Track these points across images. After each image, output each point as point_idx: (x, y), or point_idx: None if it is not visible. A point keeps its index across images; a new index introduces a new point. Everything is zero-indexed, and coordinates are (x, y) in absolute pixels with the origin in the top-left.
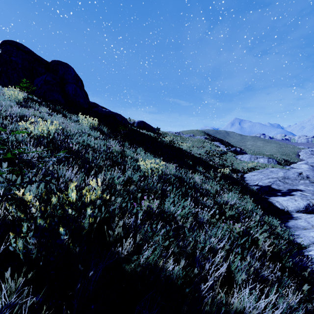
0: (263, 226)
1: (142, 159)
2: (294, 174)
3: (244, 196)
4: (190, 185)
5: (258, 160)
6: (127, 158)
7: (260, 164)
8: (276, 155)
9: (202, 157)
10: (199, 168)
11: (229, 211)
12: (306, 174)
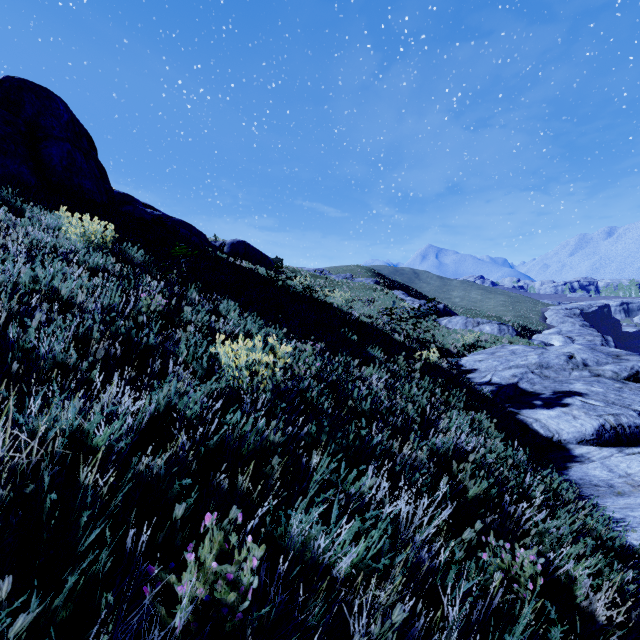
0: (544, 505)
1: (223, 336)
2: (559, 358)
3: (474, 412)
4: (363, 406)
5: (481, 328)
6: (186, 332)
7: (486, 336)
8: (507, 318)
9: (376, 323)
10: (372, 350)
11: (472, 480)
12: (581, 358)
